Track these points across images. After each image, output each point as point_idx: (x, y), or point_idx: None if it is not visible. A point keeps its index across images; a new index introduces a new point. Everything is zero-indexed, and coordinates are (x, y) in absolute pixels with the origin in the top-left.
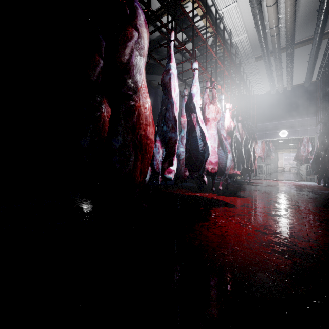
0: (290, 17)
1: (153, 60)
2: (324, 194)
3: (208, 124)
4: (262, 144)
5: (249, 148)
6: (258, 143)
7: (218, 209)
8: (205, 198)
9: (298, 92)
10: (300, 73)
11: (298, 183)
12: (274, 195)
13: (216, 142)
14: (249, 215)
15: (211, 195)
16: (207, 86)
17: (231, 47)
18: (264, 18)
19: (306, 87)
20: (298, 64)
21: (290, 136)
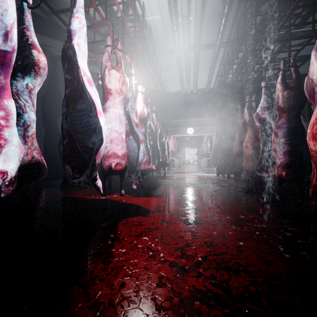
0: (199, 10)
1: (43, 12)
2: (222, 185)
3: (108, 98)
4: (174, 139)
5: (162, 142)
6: (170, 138)
7: (123, 222)
8: (110, 203)
9: (201, 96)
10: (203, 78)
11: (201, 174)
12: (185, 189)
13: (120, 126)
14: (161, 227)
15: (120, 196)
16: (107, 43)
17: (145, 28)
18: (177, 3)
19: (206, 92)
20: (202, 68)
21: (195, 134)
